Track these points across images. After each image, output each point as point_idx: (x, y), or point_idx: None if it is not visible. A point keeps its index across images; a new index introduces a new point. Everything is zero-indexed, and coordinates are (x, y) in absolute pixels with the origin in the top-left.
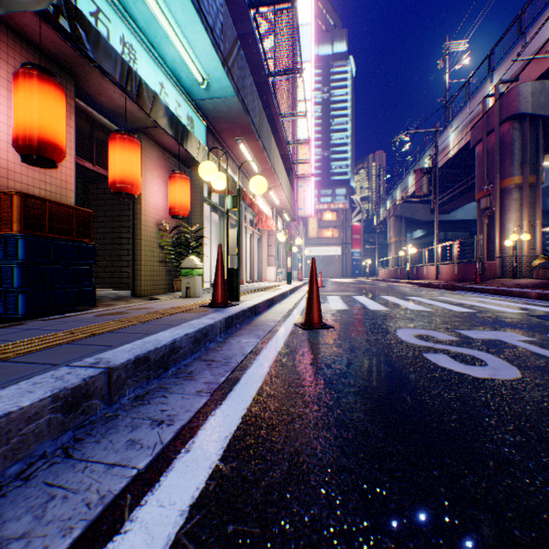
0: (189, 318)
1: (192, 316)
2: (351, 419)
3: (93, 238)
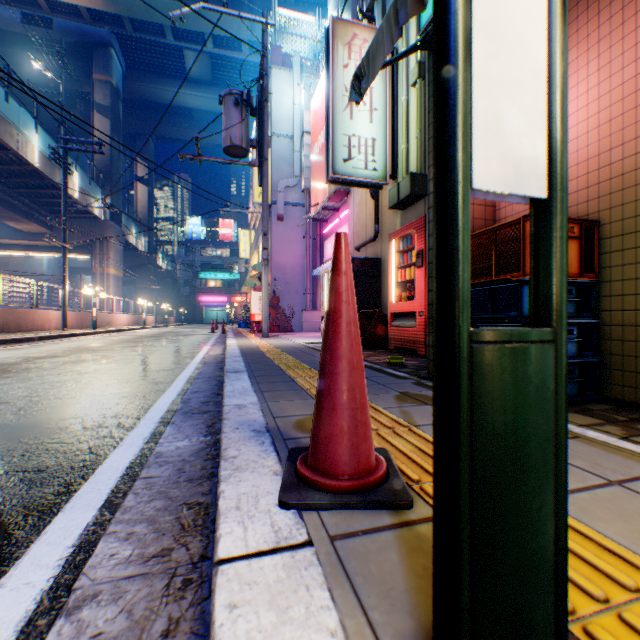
0: (273, 401)
1: (278, 405)
2: (102, 402)
3: (521, 267)
